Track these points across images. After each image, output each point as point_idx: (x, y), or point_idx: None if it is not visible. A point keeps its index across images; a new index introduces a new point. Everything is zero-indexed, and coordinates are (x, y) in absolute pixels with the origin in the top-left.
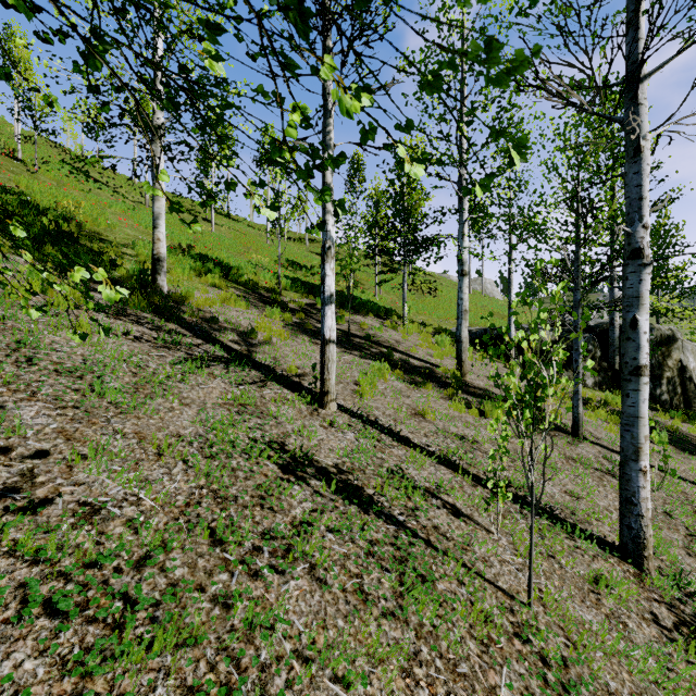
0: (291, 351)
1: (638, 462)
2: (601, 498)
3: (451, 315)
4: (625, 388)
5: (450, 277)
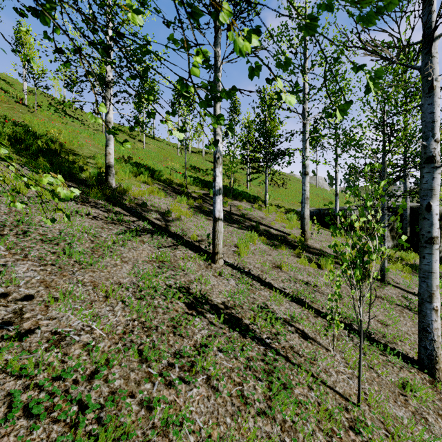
0: (194, 225)
1: (432, 303)
2: (402, 325)
3: (296, 200)
4: (422, 252)
5: (295, 176)
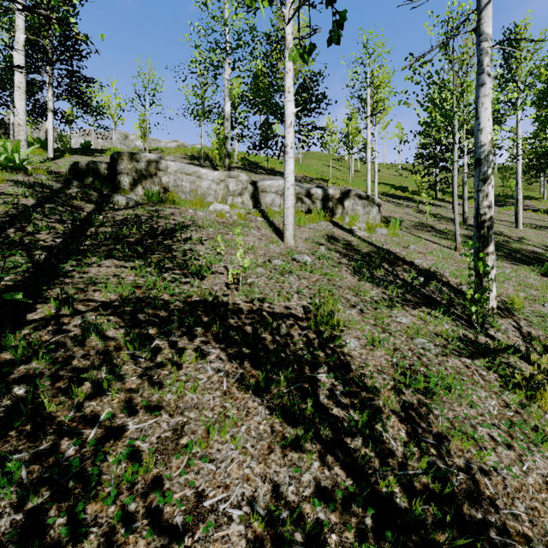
0: None
1: None
2: None
3: None
4: None
5: None
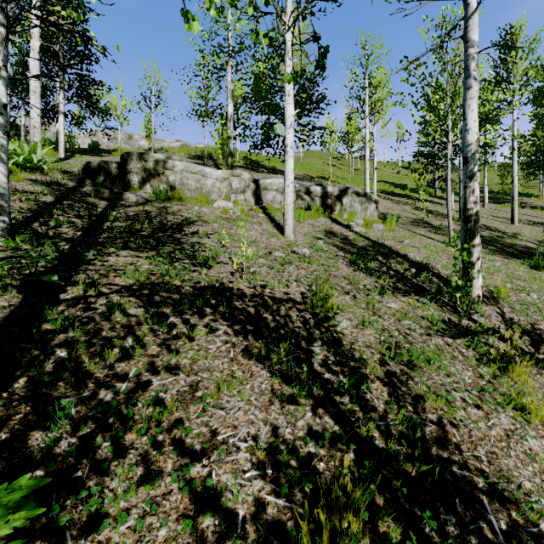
0: None
1: None
2: None
3: None
4: None
5: None
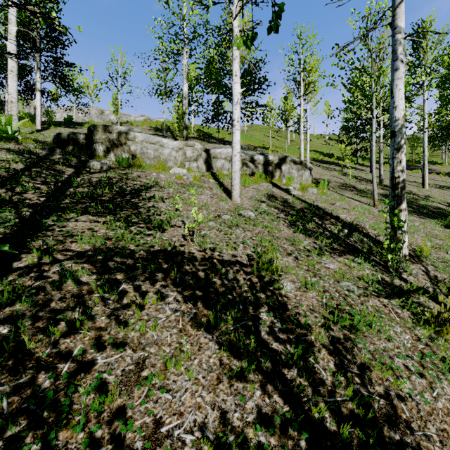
0: None
1: None
2: None
3: None
4: None
5: None
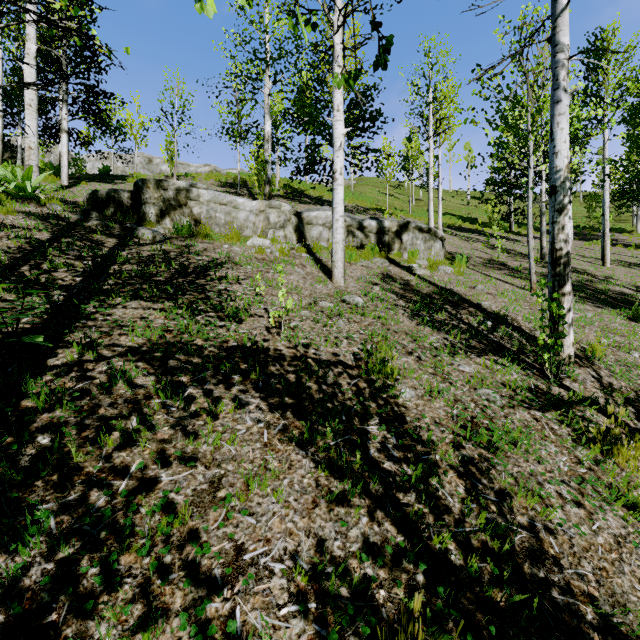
0: None
1: None
2: None
3: None
4: None
5: None
